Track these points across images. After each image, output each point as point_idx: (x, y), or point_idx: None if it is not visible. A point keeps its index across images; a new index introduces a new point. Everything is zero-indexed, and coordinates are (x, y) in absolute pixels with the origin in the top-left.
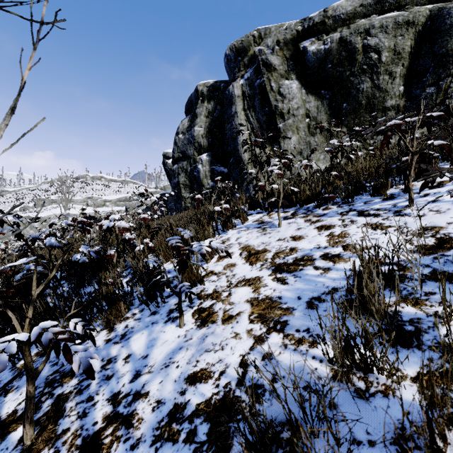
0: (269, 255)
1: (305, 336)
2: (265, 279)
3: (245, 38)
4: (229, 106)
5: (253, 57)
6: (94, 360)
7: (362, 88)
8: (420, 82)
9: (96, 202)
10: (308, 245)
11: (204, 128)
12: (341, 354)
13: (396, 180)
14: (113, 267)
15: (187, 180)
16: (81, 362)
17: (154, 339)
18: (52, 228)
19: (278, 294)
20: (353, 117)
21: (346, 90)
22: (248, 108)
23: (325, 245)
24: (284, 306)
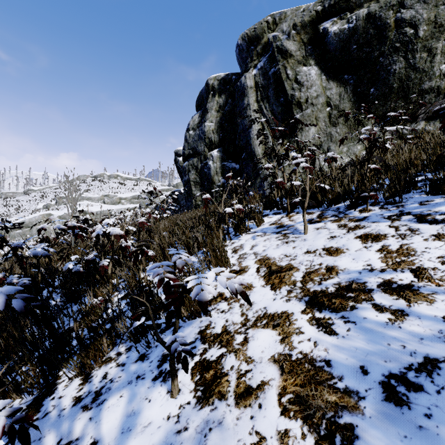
0: (297, 275)
1: None
2: (297, 318)
3: (258, 25)
4: (241, 98)
5: (267, 45)
6: (49, 440)
7: (393, 69)
8: None
9: (112, 199)
10: (353, 265)
11: (215, 123)
12: None
13: None
14: (108, 279)
15: (198, 178)
16: None
17: (134, 414)
18: (38, 235)
19: (323, 353)
20: (382, 103)
21: (374, 73)
22: (262, 99)
23: (382, 267)
24: (340, 384)
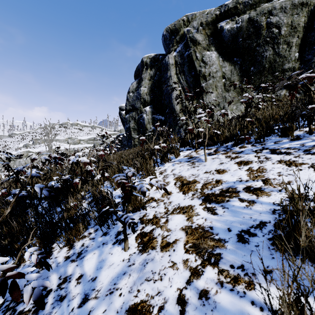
0: (198, 185)
1: (240, 274)
2: (197, 208)
3: (177, 22)
4: (165, 72)
5: (183, 36)
6: (53, 277)
7: (265, 55)
8: (311, 49)
9: (74, 141)
10: (231, 178)
11: (147, 88)
12: (287, 310)
13: (299, 124)
14: (78, 191)
15: (136, 125)
16: (32, 292)
17: (103, 260)
18: (32, 163)
19: (209, 223)
20: (258, 77)
21: (253, 57)
22: (179, 73)
23: (247, 179)
24: (216, 237)
